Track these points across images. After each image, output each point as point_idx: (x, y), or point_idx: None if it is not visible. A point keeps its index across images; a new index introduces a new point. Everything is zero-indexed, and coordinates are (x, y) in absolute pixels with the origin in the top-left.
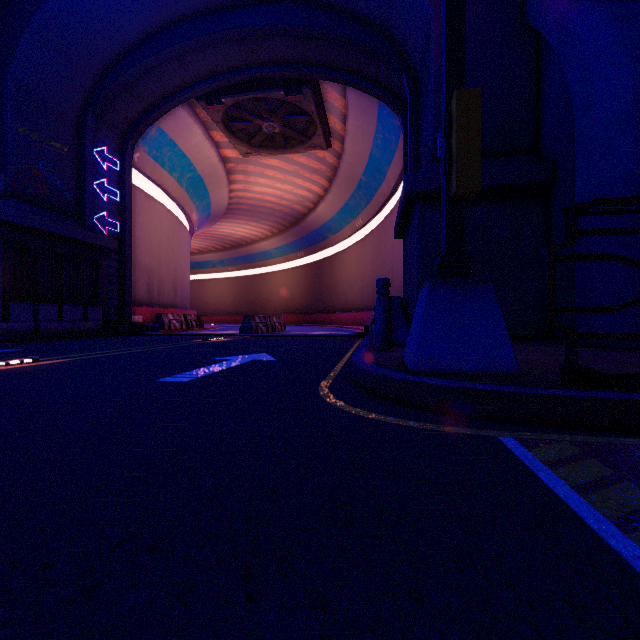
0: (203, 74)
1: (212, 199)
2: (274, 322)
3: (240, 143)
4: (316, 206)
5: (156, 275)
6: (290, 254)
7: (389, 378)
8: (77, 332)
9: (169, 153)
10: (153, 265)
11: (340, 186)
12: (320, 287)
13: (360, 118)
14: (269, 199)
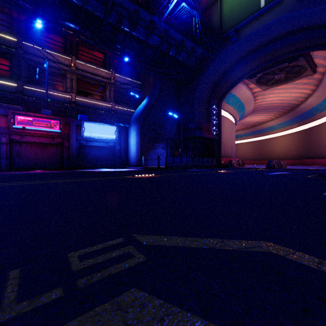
0: (249, 69)
1: (245, 110)
2: (281, 163)
3: (262, 86)
4: (306, 99)
5: (226, 146)
6: (287, 126)
7: (325, 173)
8: (210, 166)
9: (232, 99)
10: (225, 142)
11: (324, 87)
12: (309, 143)
13: None
14: (275, 102)
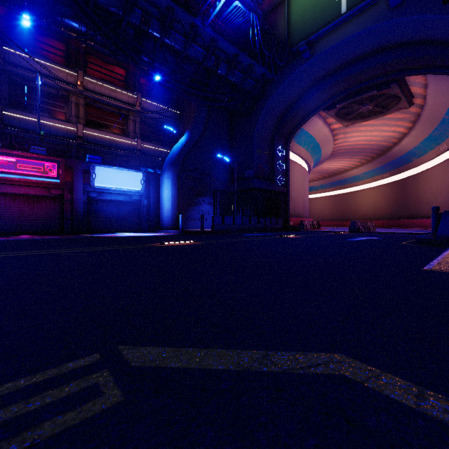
0: (327, 98)
1: (322, 152)
2: (368, 225)
3: (344, 121)
4: (400, 140)
5: (296, 201)
6: (376, 176)
7: (425, 239)
8: (275, 229)
9: (304, 138)
10: (295, 196)
11: (423, 125)
12: (404, 199)
13: (439, 84)
14: (360, 143)
